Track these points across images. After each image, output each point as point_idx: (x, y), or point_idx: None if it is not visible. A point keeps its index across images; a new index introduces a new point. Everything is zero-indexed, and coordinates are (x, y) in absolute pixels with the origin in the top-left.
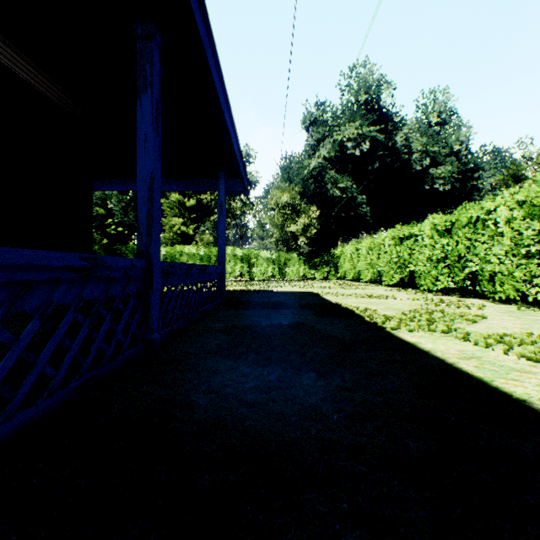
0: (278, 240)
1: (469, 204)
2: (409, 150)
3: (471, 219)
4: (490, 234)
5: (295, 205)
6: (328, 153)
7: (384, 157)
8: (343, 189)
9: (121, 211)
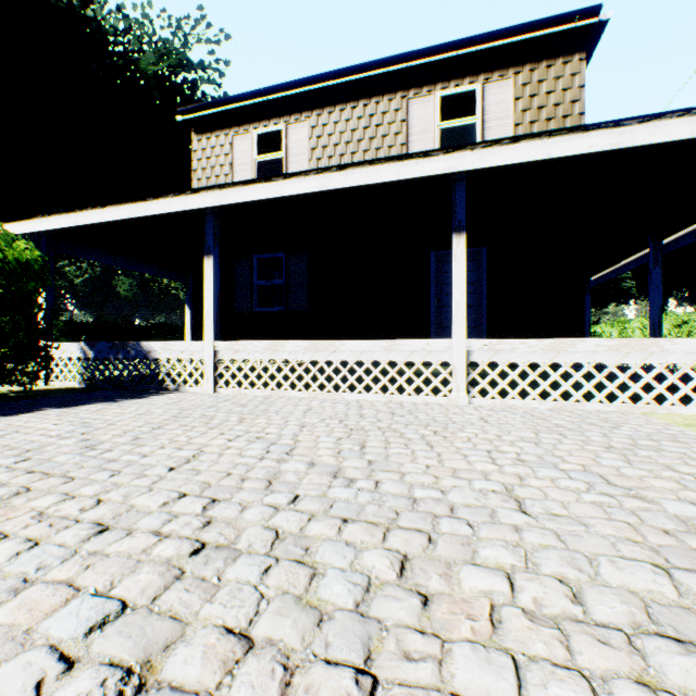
0: None
1: None
2: None
3: None
4: None
5: None
6: None
7: None
8: None
9: None
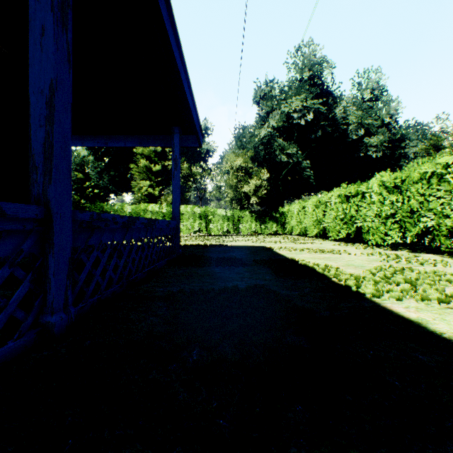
0: (232, 199)
1: (421, 160)
2: (346, 122)
3: (424, 175)
4: (447, 189)
5: (248, 168)
6: (276, 123)
7: (325, 127)
8: (290, 155)
9: (96, 175)
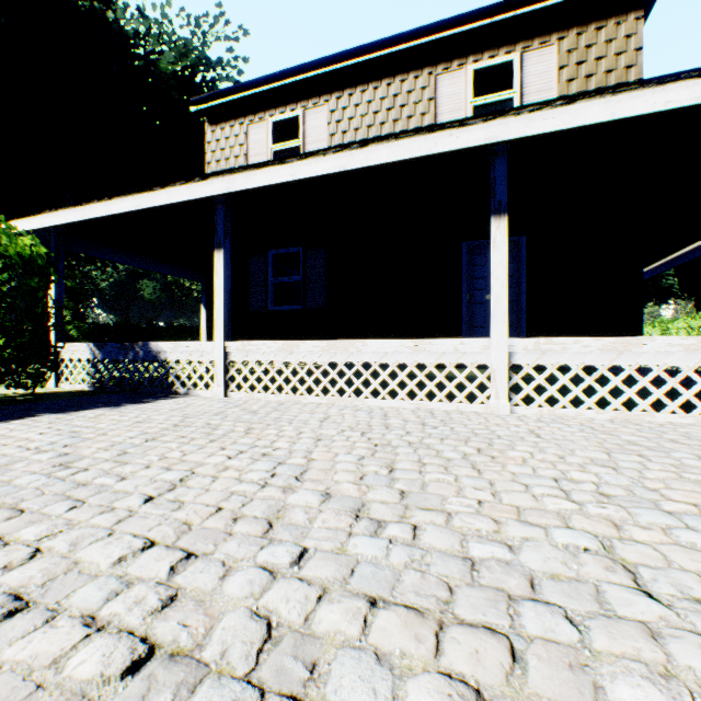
0: None
1: None
2: None
3: None
4: None
5: None
6: None
7: None
8: None
9: None
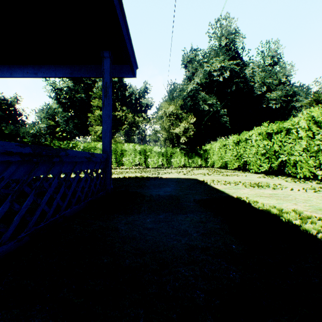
0: (165, 139)
1: None
2: (252, 81)
3: None
4: None
5: (178, 114)
6: (200, 80)
7: (238, 83)
8: (210, 105)
9: (64, 122)
